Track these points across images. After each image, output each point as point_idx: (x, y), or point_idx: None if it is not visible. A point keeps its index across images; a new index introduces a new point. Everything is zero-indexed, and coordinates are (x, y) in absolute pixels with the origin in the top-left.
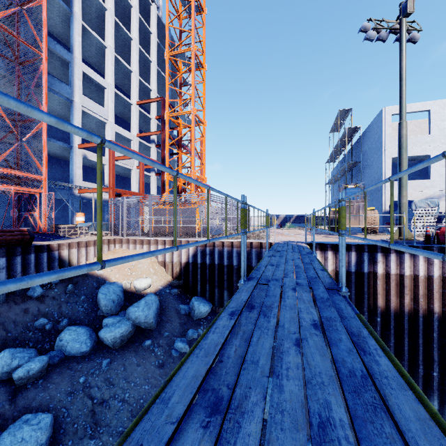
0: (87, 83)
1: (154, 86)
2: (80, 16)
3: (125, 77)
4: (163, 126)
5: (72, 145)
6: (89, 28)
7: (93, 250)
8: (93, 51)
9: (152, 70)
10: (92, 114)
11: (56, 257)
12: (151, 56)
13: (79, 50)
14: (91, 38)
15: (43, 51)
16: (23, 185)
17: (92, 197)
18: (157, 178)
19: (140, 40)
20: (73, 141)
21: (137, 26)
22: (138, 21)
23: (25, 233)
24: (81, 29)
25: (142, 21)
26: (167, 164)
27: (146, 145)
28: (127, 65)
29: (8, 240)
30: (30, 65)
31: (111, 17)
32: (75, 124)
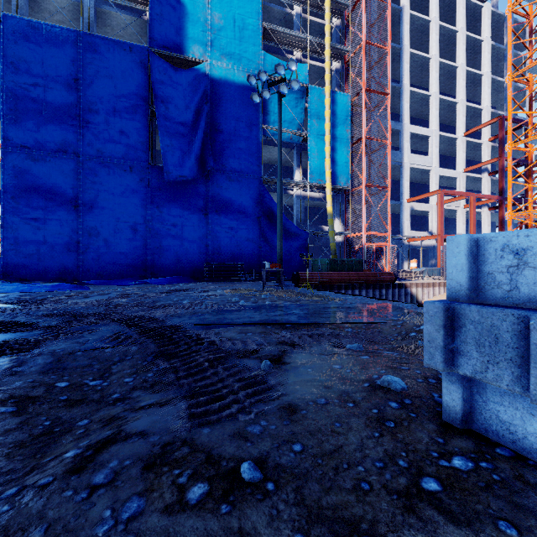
0: (411, 138)
1: (486, 102)
2: (408, 85)
3: (449, 111)
4: (501, 151)
5: (401, 201)
6: (415, 89)
7: (432, 290)
8: (416, 105)
9: (484, 84)
10: (417, 167)
11: (409, 292)
12: (482, 68)
13: (407, 115)
14: (416, 96)
15: (388, 139)
16: (371, 241)
17: (417, 244)
18: (491, 213)
19: (466, 57)
20: (402, 198)
21: (464, 48)
22: (464, 42)
23: (392, 274)
24: (408, 96)
25: (470, 36)
26: (509, 201)
27: (475, 178)
28: (452, 99)
29: (385, 278)
30: (380, 154)
31: (435, 63)
32: (404, 182)
